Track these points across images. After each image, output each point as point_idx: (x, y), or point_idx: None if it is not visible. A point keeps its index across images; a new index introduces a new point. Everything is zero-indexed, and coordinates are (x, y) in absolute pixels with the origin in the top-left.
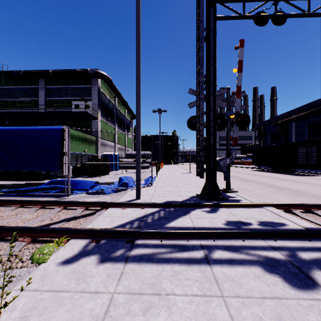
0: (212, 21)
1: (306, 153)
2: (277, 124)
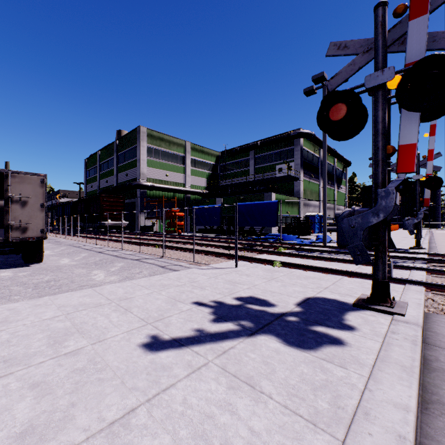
0: None
1: None
2: None
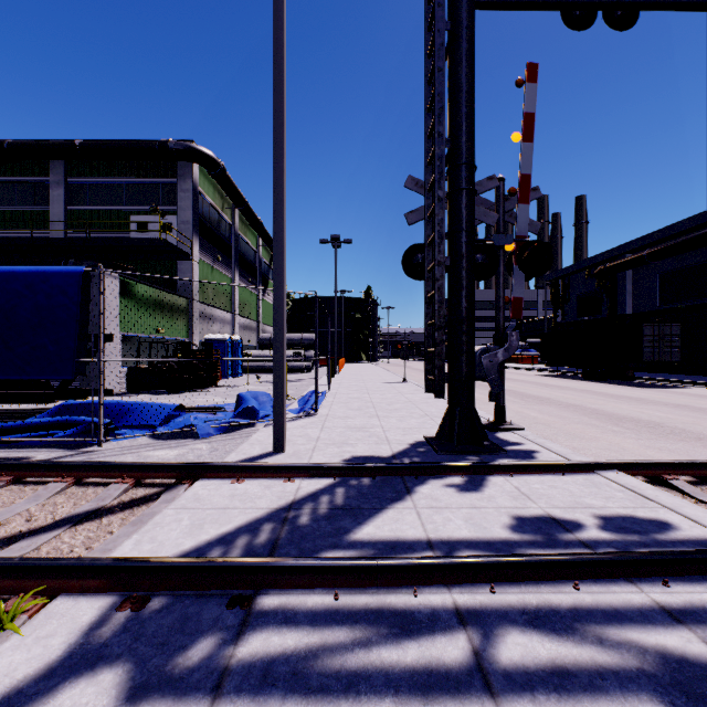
0: (465, 7)
1: (659, 338)
2: (593, 274)
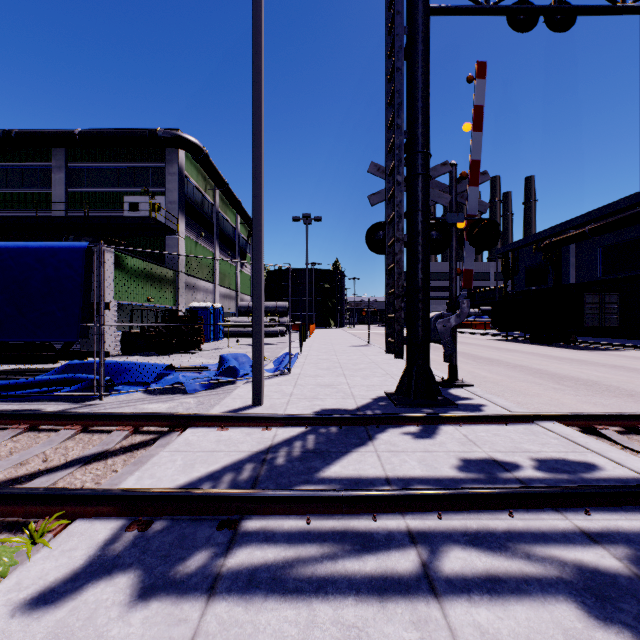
0: (421, 13)
1: (599, 306)
2: (540, 248)
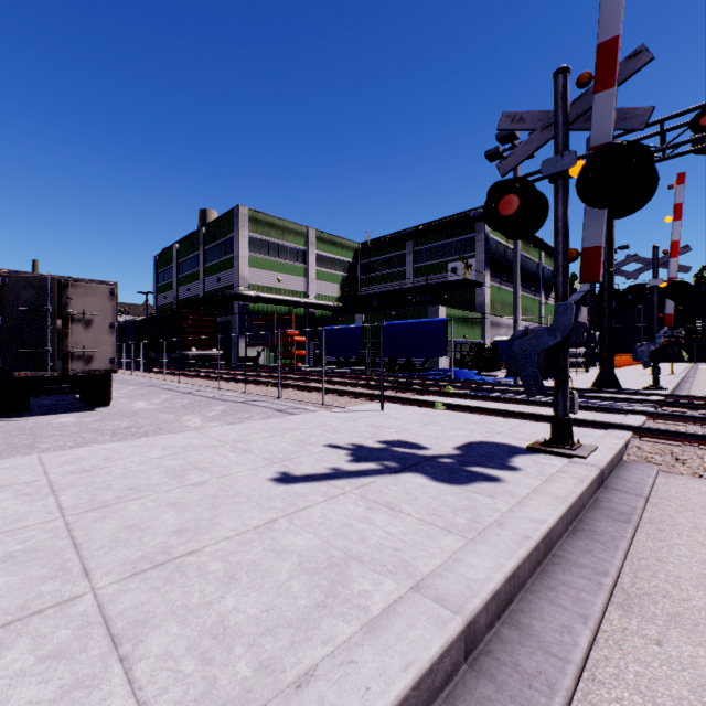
0: None
1: None
2: None
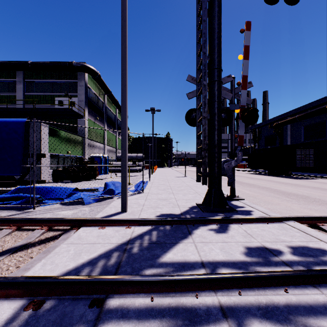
0: None
1: (304, 156)
2: (272, 126)
